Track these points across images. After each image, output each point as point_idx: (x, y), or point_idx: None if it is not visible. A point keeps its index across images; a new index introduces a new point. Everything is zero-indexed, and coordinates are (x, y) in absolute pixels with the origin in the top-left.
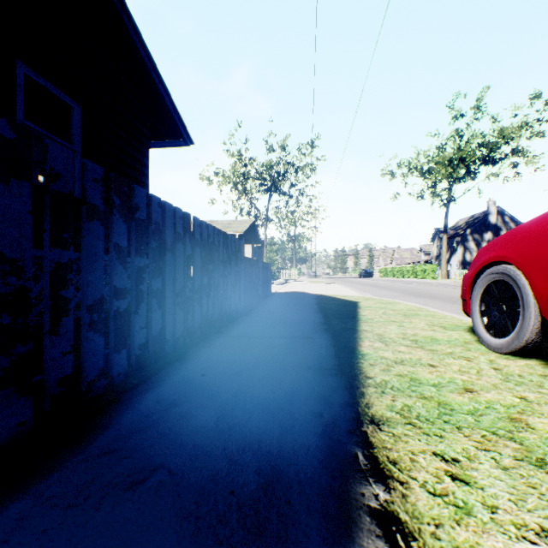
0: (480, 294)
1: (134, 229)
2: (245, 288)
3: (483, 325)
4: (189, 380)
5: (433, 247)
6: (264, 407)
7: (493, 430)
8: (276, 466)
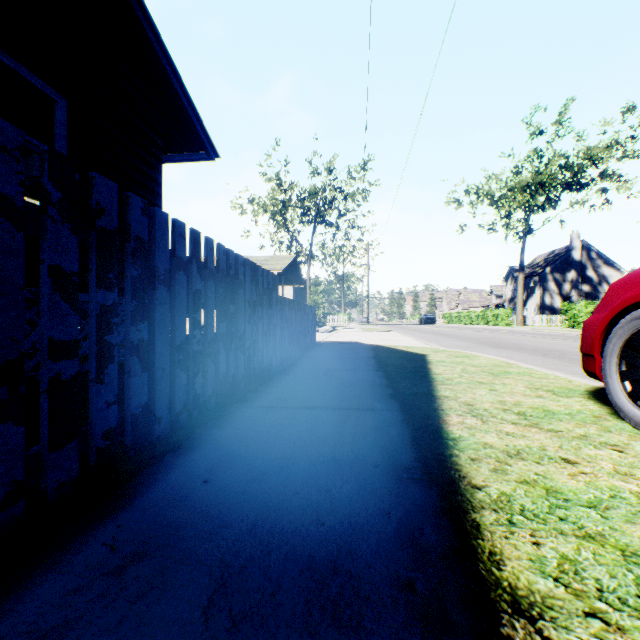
0: (620, 348)
1: (93, 244)
2: (282, 338)
3: (625, 393)
4: (180, 493)
5: (506, 288)
6: (303, 562)
7: None
8: None
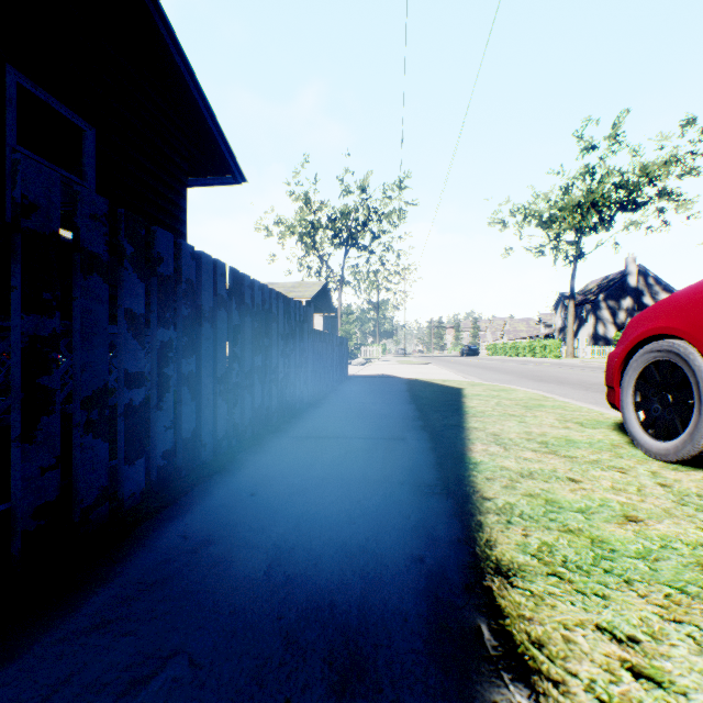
0: (635, 380)
1: (154, 288)
2: (313, 371)
3: (639, 422)
4: (232, 503)
5: (556, 316)
6: (338, 546)
7: (680, 585)
8: (357, 650)
